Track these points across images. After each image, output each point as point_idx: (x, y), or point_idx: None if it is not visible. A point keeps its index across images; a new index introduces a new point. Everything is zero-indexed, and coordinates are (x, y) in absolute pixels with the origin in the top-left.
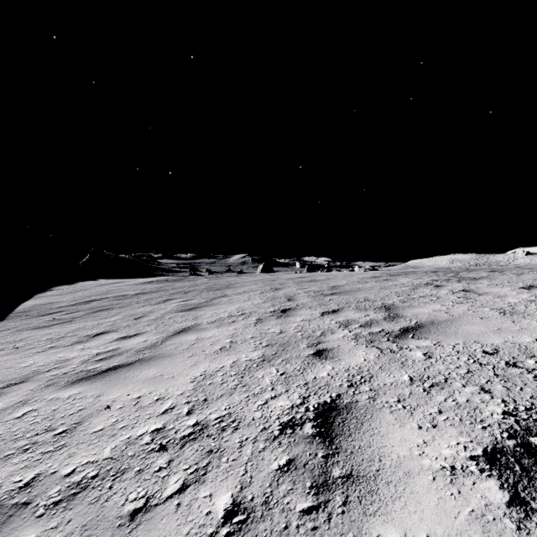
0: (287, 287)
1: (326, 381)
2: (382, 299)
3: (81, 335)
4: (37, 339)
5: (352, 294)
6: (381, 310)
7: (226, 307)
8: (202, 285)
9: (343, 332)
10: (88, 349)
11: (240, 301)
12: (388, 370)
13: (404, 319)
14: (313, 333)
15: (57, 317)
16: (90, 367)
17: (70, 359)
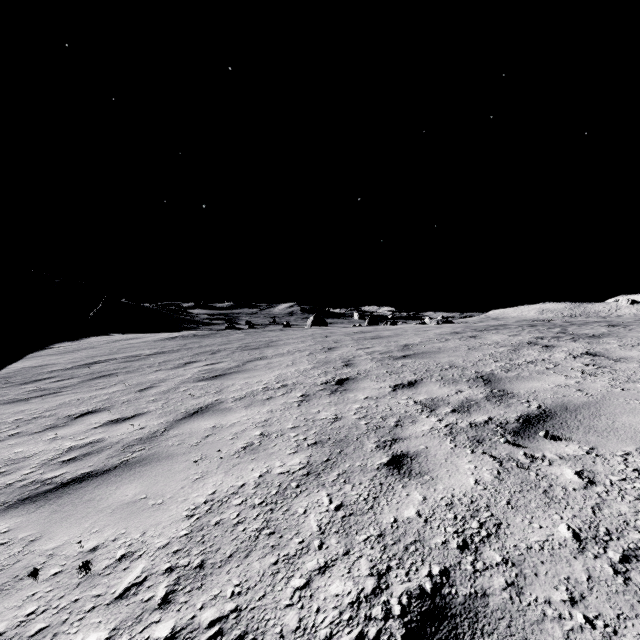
0: (344, 346)
1: (417, 530)
2: (474, 366)
3: (61, 415)
4: (1, 420)
5: (432, 356)
6: (478, 384)
7: (263, 375)
8: (236, 343)
9: (429, 421)
10: (60, 440)
11: (281, 366)
12: (524, 509)
13: (517, 399)
14: (384, 421)
15: (43, 386)
16: (48, 474)
17: (28, 457)
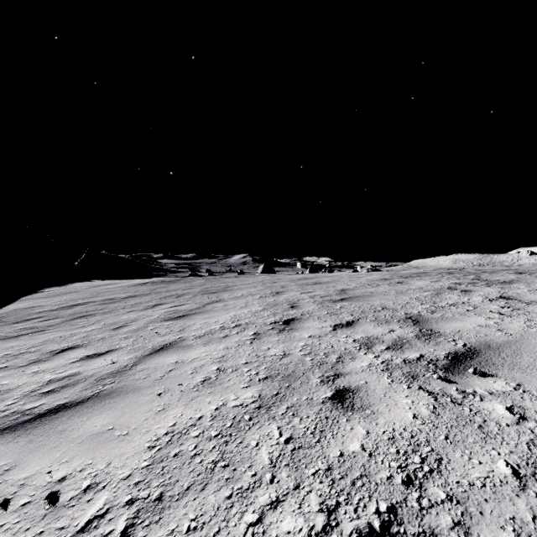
0: (289, 290)
1: (362, 465)
2: (403, 308)
3: (45, 350)
4: None
5: (366, 300)
6: (408, 324)
7: (220, 315)
8: (198, 287)
9: (367, 358)
10: (42, 373)
11: (236, 308)
12: (462, 444)
13: (444, 338)
14: (326, 358)
15: (31, 325)
16: (28, 405)
17: (13, 389)
